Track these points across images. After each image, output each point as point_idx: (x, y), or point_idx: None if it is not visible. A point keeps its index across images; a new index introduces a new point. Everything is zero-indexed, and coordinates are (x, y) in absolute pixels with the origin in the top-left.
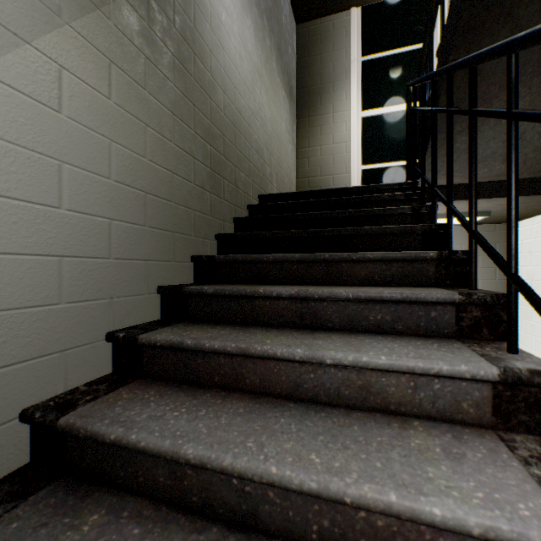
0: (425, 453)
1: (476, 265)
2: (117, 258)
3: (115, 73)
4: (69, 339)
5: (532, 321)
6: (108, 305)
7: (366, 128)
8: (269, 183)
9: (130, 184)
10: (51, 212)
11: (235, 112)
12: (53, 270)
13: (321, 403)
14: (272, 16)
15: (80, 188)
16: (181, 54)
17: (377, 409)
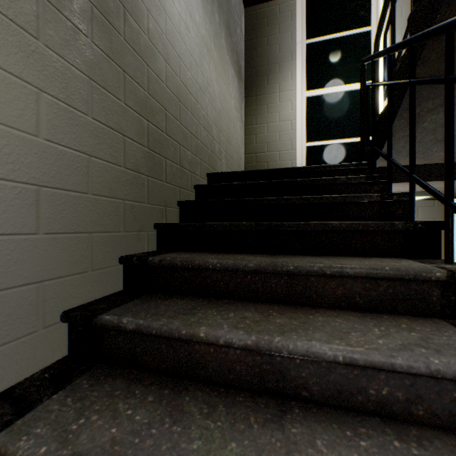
0: None
1: None
2: None
3: None
4: None
5: None
6: None
7: (310, 107)
8: (218, 159)
9: (5, 176)
10: None
11: (180, 85)
12: None
13: None
14: None
15: None
16: (103, 3)
17: None
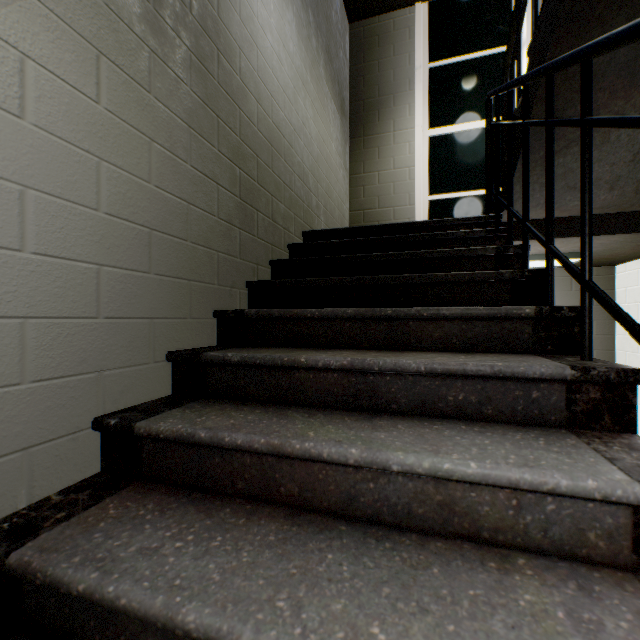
0: (543, 621)
1: (590, 326)
2: (108, 317)
3: (106, 69)
4: (36, 431)
5: (638, 387)
6: (96, 381)
7: (434, 150)
8: (315, 216)
9: (128, 218)
10: (7, 257)
11: (272, 128)
12: (11, 337)
13: (384, 524)
14: (319, 11)
15: (54, 222)
16: (200, 49)
17: (464, 536)
